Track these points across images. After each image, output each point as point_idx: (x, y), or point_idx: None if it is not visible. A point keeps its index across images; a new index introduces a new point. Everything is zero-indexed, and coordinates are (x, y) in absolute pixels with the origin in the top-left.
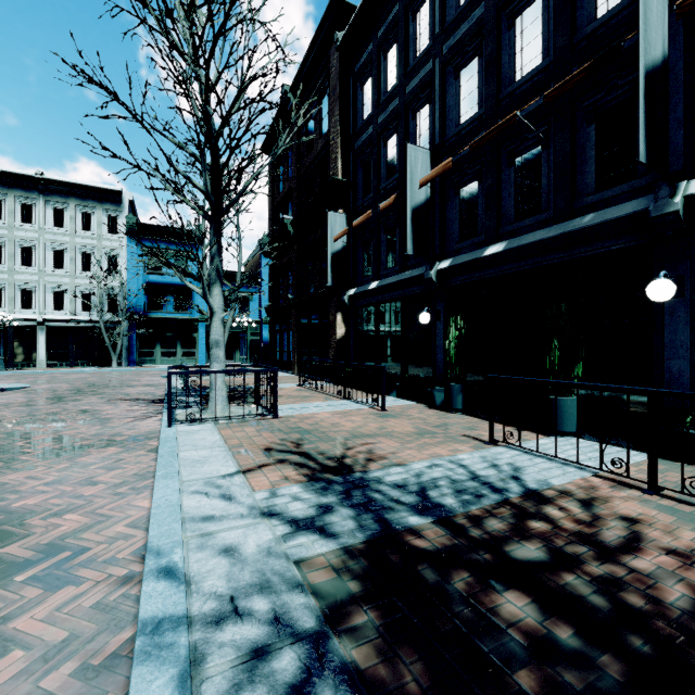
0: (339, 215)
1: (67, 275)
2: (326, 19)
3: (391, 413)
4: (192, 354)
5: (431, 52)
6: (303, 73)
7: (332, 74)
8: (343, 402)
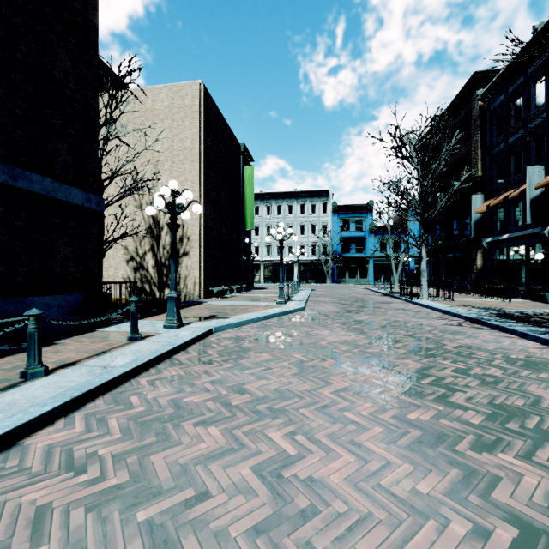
0: (478, 196)
1: (305, 237)
2: (469, 82)
3: (514, 303)
4: (365, 277)
5: (545, 109)
6: (450, 109)
7: (473, 112)
8: (485, 299)
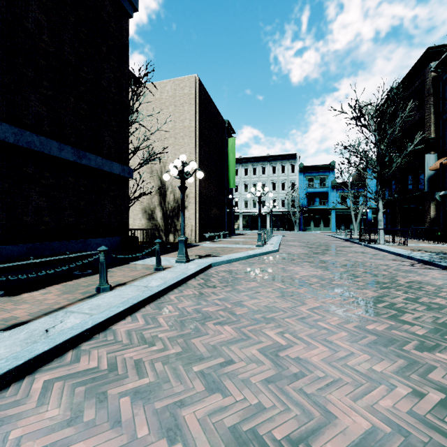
0: (432, 155)
1: (276, 193)
2: (422, 56)
3: None
4: (328, 226)
5: None
6: (405, 80)
7: (427, 82)
8: (437, 244)
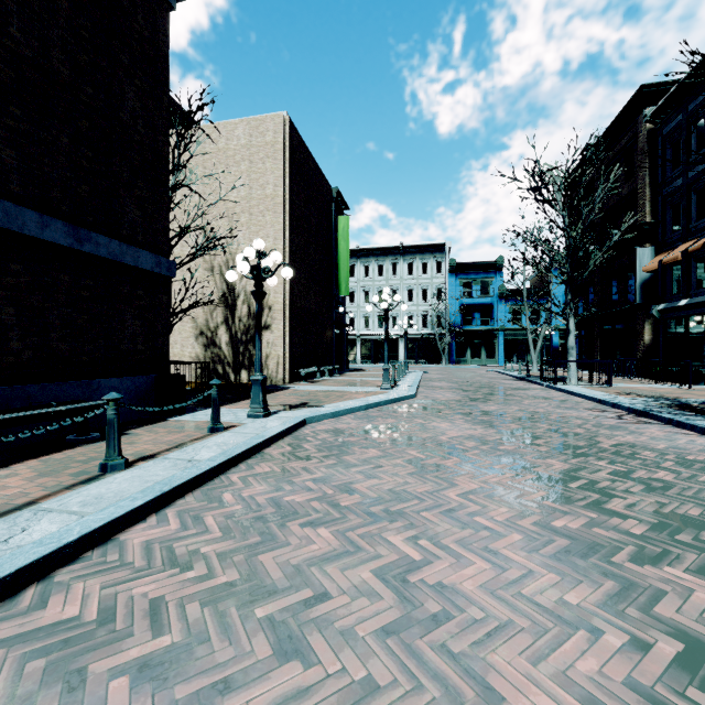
0: (647, 249)
1: (414, 305)
2: (633, 99)
3: (696, 390)
4: (493, 357)
5: None
6: (608, 134)
7: (639, 138)
8: (655, 385)
